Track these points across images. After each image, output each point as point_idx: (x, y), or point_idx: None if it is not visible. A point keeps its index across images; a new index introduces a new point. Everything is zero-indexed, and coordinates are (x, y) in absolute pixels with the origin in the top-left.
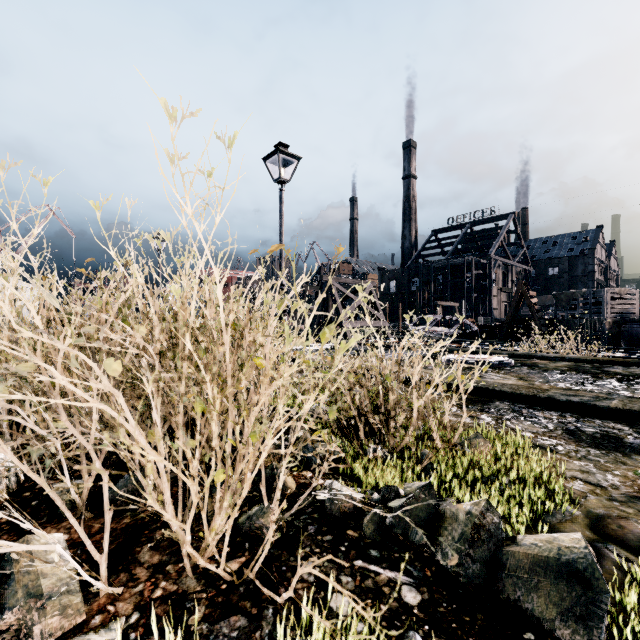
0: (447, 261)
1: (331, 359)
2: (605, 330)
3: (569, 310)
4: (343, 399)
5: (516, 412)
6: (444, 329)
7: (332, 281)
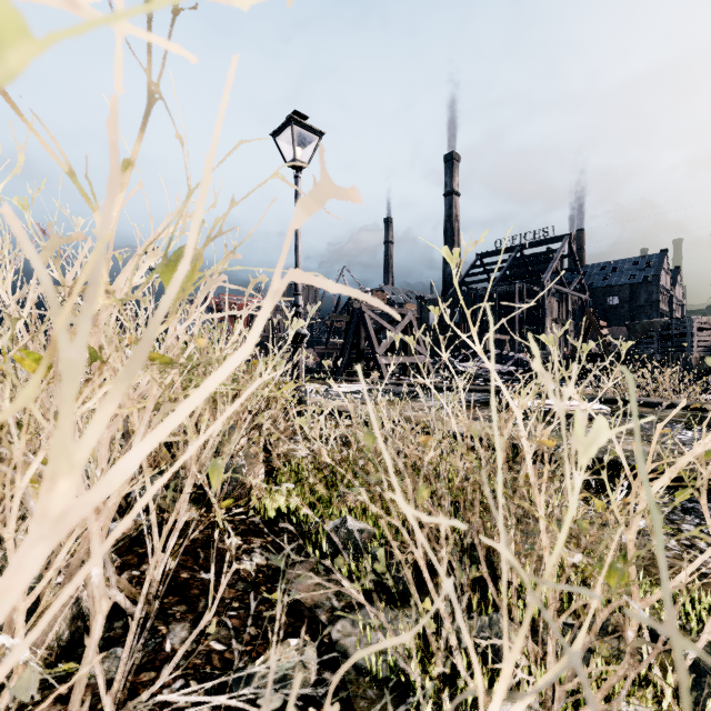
0: (495, 288)
1: (370, 440)
2: (691, 367)
3: (646, 343)
4: (399, 535)
5: (693, 514)
6: (496, 366)
7: (365, 309)
